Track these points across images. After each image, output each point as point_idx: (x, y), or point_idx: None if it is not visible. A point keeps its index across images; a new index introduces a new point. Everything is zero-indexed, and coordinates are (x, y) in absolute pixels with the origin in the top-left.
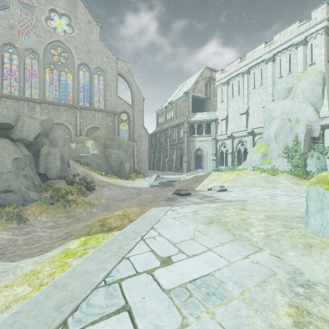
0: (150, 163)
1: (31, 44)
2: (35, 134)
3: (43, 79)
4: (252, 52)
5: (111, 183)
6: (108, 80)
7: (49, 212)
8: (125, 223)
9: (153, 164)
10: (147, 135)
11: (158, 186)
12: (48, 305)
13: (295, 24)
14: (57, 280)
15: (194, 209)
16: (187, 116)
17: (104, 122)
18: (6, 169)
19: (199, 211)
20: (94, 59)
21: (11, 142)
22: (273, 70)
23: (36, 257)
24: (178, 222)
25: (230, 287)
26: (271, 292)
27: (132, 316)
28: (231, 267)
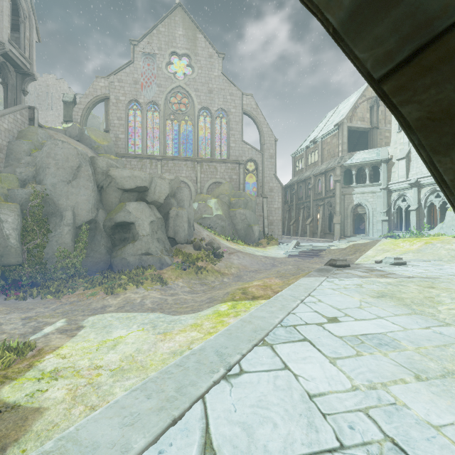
0: (284, 225)
1: (153, 96)
2: (165, 195)
3: (164, 132)
4: None
5: (239, 250)
6: (232, 122)
7: (183, 277)
8: (269, 293)
9: (289, 227)
10: (281, 189)
11: (298, 257)
12: (246, 329)
13: None
14: (243, 318)
15: (357, 283)
16: (340, 158)
17: (227, 175)
18: (146, 232)
19: (364, 284)
20: (216, 100)
21: (147, 204)
22: None
23: (192, 314)
24: (338, 293)
25: (404, 343)
26: (452, 353)
27: (313, 344)
28: (406, 332)
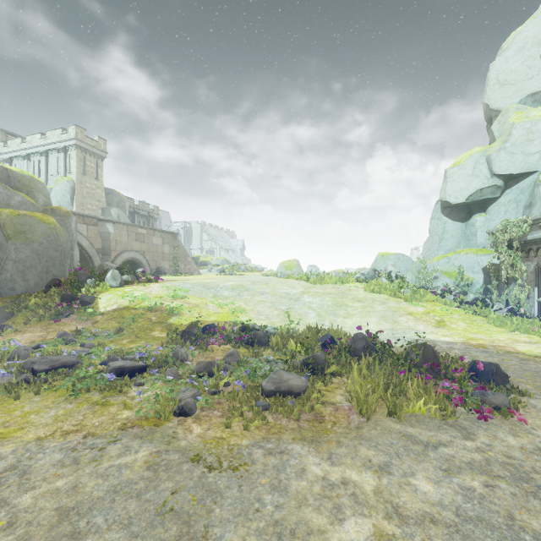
0: None
1: None
2: None
3: None
4: (32, 138)
5: None
6: None
7: None
8: None
9: None
10: None
11: None
12: None
13: (60, 130)
14: None
15: None
16: None
17: None
18: None
19: None
20: None
21: None
22: (47, 165)
23: None
24: None
25: None
26: None
27: None
28: None
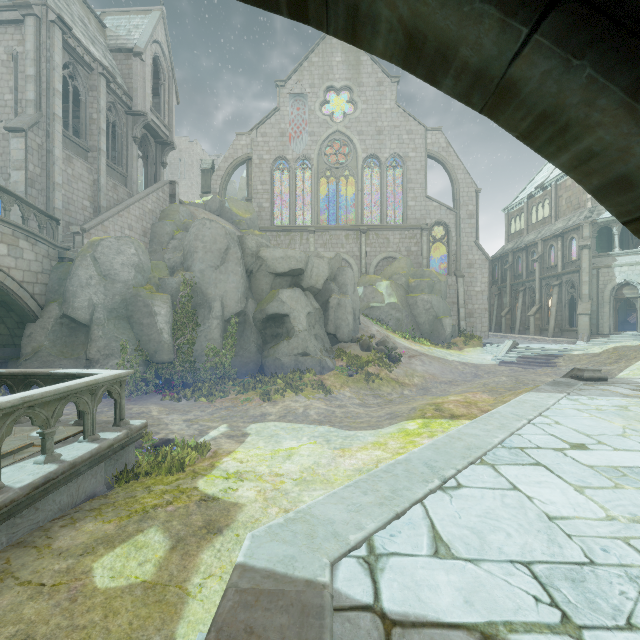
0: (491, 317)
1: (303, 149)
2: (323, 279)
3: (317, 195)
4: None
5: (423, 352)
6: (410, 172)
7: (350, 386)
8: (475, 412)
9: (498, 319)
10: (486, 263)
11: (516, 365)
12: (456, 445)
13: None
14: (449, 434)
15: (620, 404)
16: (591, 209)
17: (402, 247)
18: (302, 326)
19: (631, 406)
20: (387, 143)
21: (302, 292)
22: None
23: (370, 431)
24: (586, 415)
25: None
26: None
27: (549, 470)
28: None
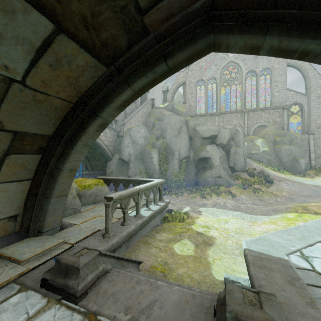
0: None
1: (212, 74)
2: (227, 139)
3: (219, 96)
4: None
5: (287, 178)
6: (275, 76)
7: (245, 194)
8: None
9: None
10: None
11: None
12: None
13: None
14: None
15: None
16: None
17: (270, 119)
18: (217, 163)
19: None
20: (260, 62)
21: (216, 146)
22: None
23: (264, 216)
24: None
25: None
26: None
27: None
28: None
